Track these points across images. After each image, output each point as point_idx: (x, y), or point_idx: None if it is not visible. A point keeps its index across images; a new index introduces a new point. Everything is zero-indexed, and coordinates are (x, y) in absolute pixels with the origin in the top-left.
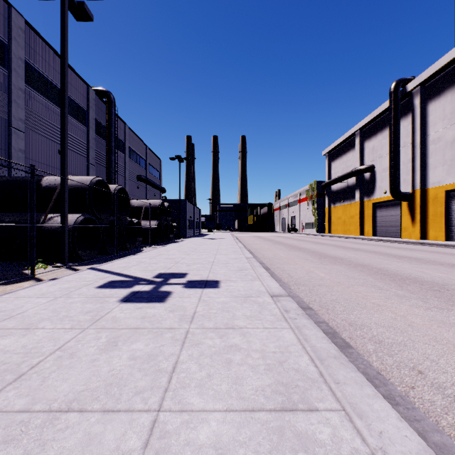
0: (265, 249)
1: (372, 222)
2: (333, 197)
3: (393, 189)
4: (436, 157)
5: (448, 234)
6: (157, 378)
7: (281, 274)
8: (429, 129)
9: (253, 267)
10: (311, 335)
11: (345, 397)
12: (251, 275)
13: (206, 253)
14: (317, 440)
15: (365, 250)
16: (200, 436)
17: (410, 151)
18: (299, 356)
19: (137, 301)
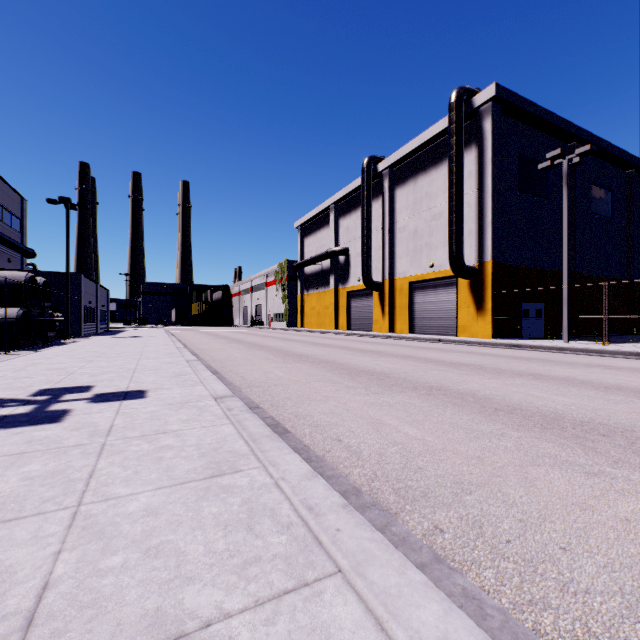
0: (216, 350)
1: (347, 313)
2: (306, 283)
3: (366, 277)
4: (402, 247)
5: (411, 326)
6: (70, 486)
7: (233, 377)
8: (396, 216)
9: (196, 371)
10: (250, 425)
11: (266, 458)
12: (192, 380)
13: (123, 358)
14: (237, 486)
15: (335, 346)
16: (130, 508)
17: (381, 237)
18: (235, 442)
19: (11, 427)
